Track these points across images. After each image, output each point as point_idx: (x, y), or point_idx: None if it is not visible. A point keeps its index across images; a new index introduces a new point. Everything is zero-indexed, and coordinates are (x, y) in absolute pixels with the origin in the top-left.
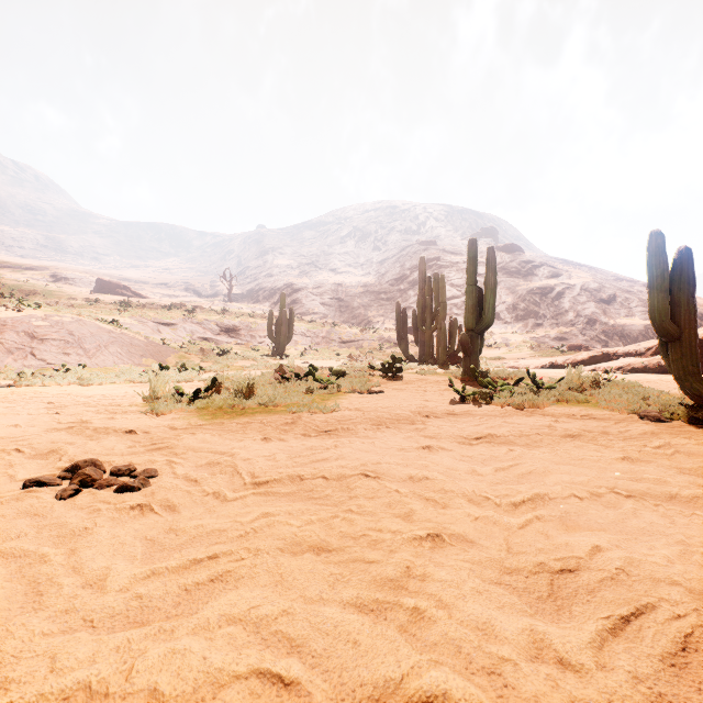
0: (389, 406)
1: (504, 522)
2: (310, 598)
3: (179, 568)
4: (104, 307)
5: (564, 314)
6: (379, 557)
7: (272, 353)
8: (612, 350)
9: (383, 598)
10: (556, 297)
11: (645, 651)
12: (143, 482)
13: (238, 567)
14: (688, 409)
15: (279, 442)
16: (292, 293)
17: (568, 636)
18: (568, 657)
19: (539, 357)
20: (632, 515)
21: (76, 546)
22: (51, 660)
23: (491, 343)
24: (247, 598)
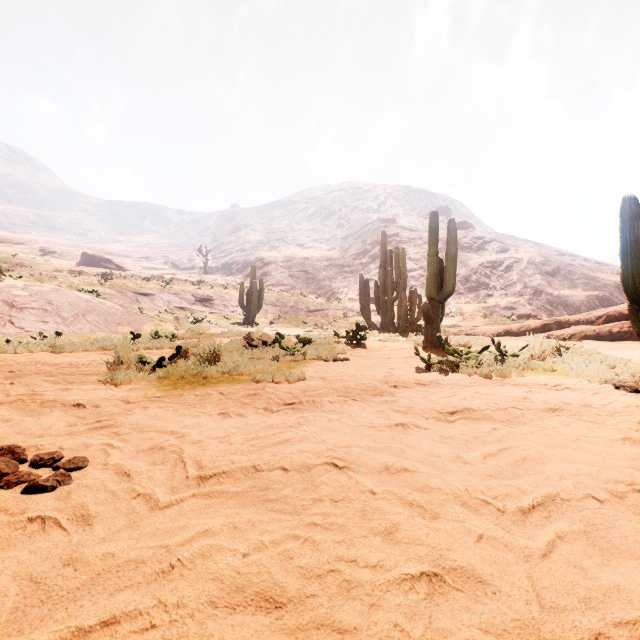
0: (355, 375)
1: (520, 546)
2: None
3: None
4: (87, 278)
5: (512, 286)
6: (355, 619)
7: (244, 321)
8: (564, 319)
9: None
10: (505, 270)
11: None
12: (60, 479)
13: None
14: None
15: (238, 417)
16: (263, 266)
17: None
18: None
19: (492, 325)
20: None
21: None
22: None
23: (446, 312)
24: None
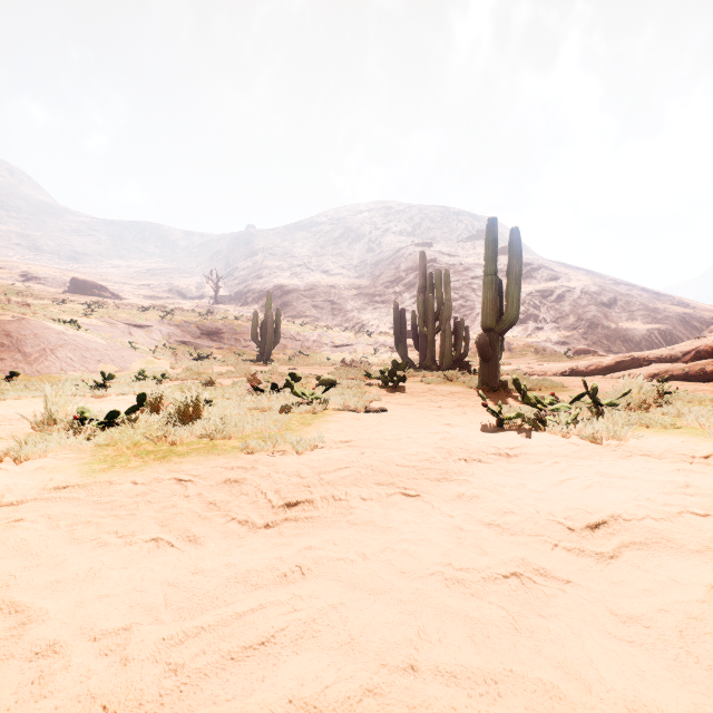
0: (398, 437)
1: None
2: None
3: None
4: (71, 306)
5: (564, 318)
6: None
7: (257, 358)
8: (642, 355)
9: None
10: (556, 300)
11: None
12: None
13: None
14: None
15: (185, 546)
16: (283, 295)
17: None
18: None
19: (546, 362)
20: None
21: None
22: None
23: None
24: None
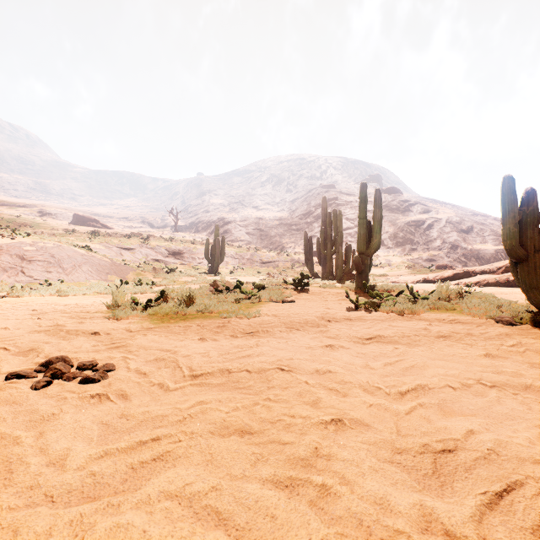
0: (299, 313)
1: (394, 408)
2: (235, 475)
3: (127, 449)
4: (79, 235)
5: (433, 241)
6: (292, 439)
7: (209, 271)
8: (471, 269)
9: (296, 475)
10: (427, 228)
11: (518, 524)
12: (102, 375)
13: (176, 448)
14: (533, 315)
15: (212, 341)
16: (224, 225)
17: (452, 511)
18: (453, 530)
19: (414, 274)
20: (496, 403)
21: (44, 429)
22: (13, 534)
23: (377, 263)
24: (183, 475)
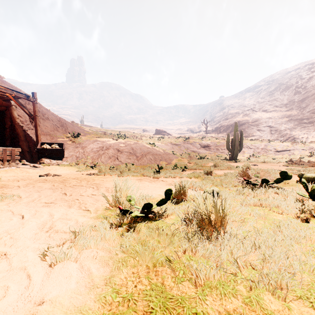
0: None
1: None
2: None
3: None
4: (154, 139)
5: None
6: None
7: (229, 158)
8: None
9: None
10: None
11: None
12: None
13: None
14: None
15: None
16: (239, 126)
17: None
18: None
19: None
20: None
21: None
22: None
23: None
24: None
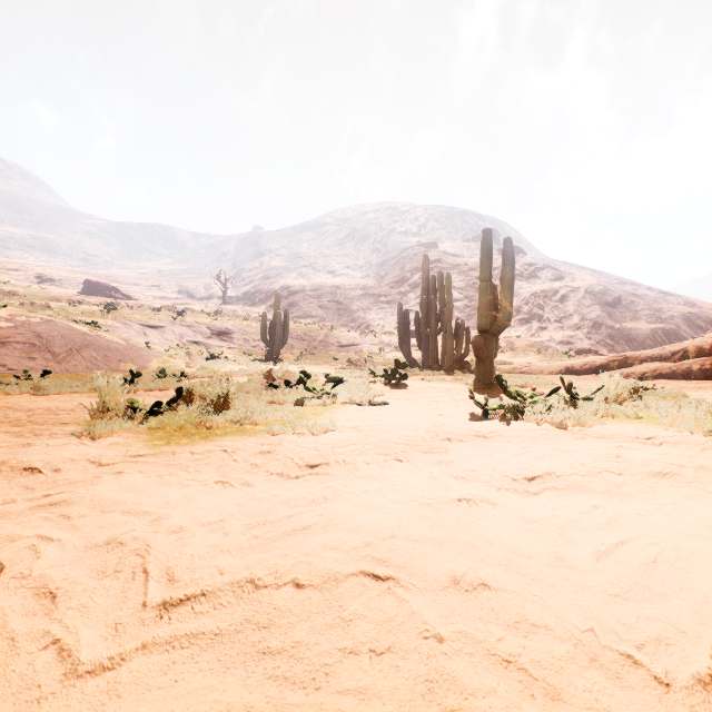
0: (397, 424)
1: None
2: None
3: None
4: (87, 308)
5: (568, 318)
6: None
7: (266, 357)
8: (634, 355)
9: None
10: (560, 300)
11: None
12: None
13: None
14: None
15: (242, 488)
16: (289, 296)
17: None
18: None
19: (548, 362)
20: None
21: None
22: None
23: None
24: None
